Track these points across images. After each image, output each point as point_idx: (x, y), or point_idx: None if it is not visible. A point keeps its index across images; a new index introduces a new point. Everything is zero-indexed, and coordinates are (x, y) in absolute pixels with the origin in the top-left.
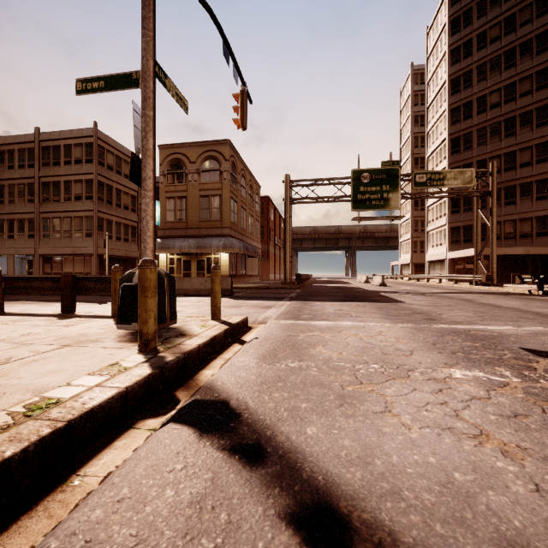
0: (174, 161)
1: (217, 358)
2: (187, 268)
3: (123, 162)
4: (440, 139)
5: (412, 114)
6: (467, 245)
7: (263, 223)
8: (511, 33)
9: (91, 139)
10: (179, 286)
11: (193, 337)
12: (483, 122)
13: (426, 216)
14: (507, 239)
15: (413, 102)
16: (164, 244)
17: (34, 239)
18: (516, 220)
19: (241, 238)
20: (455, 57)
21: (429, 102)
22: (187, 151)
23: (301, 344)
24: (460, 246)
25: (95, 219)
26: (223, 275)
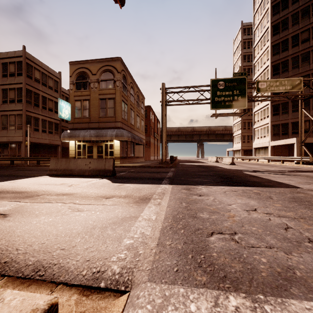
0: (80, 73)
1: None
2: (90, 152)
3: (48, 77)
4: (264, 67)
5: (242, 54)
6: (285, 136)
7: (146, 123)
8: None
9: (21, 58)
10: (65, 167)
11: None
12: (296, 53)
13: (253, 118)
14: None
15: (243, 46)
16: (72, 134)
17: None
18: None
19: (130, 131)
20: (275, 10)
21: (255, 43)
22: (89, 66)
23: None
24: (279, 137)
25: (24, 116)
26: (116, 157)
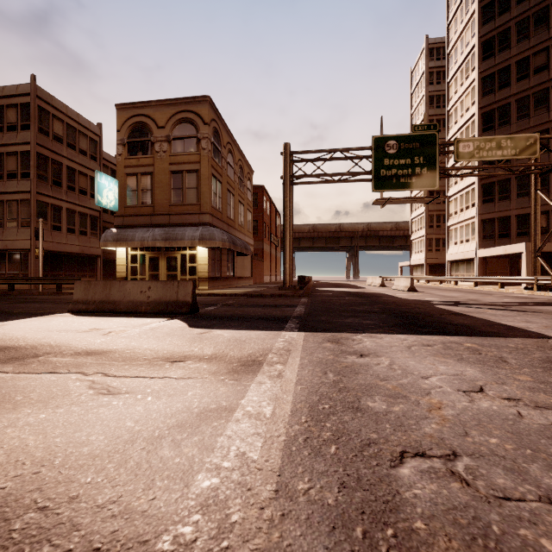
0: (136, 125)
1: None
2: (154, 268)
3: (79, 134)
4: (467, 116)
5: (426, 94)
6: (504, 240)
7: (257, 216)
8: None
9: (28, 98)
10: (103, 296)
11: None
12: (524, 91)
13: (447, 208)
14: None
15: (428, 80)
16: (121, 235)
17: None
18: None
19: (228, 230)
20: (487, 15)
21: (450, 75)
22: (153, 112)
23: None
24: (494, 242)
25: (33, 203)
26: (202, 277)
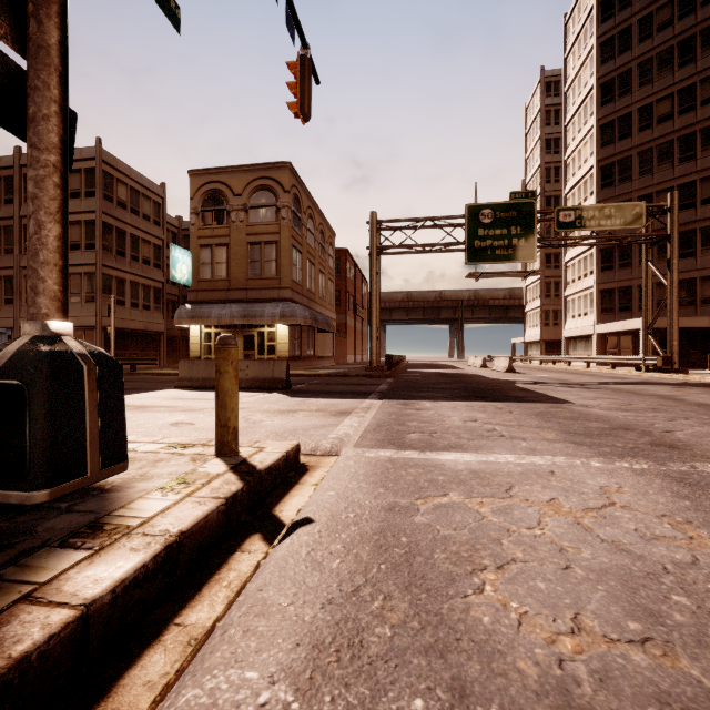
0: (211, 193)
1: (168, 630)
2: None
3: (142, 197)
4: (585, 169)
5: (542, 137)
6: (625, 314)
7: (339, 285)
8: (689, 16)
9: (93, 162)
10: (206, 374)
11: (111, 546)
12: (647, 142)
13: (564, 275)
14: (682, 306)
15: (545, 120)
16: (196, 312)
17: (13, 305)
18: (696, 279)
19: (308, 304)
20: (606, 53)
21: (568, 118)
22: (229, 178)
23: (432, 557)
24: (614, 316)
25: (99, 277)
26: (281, 356)
